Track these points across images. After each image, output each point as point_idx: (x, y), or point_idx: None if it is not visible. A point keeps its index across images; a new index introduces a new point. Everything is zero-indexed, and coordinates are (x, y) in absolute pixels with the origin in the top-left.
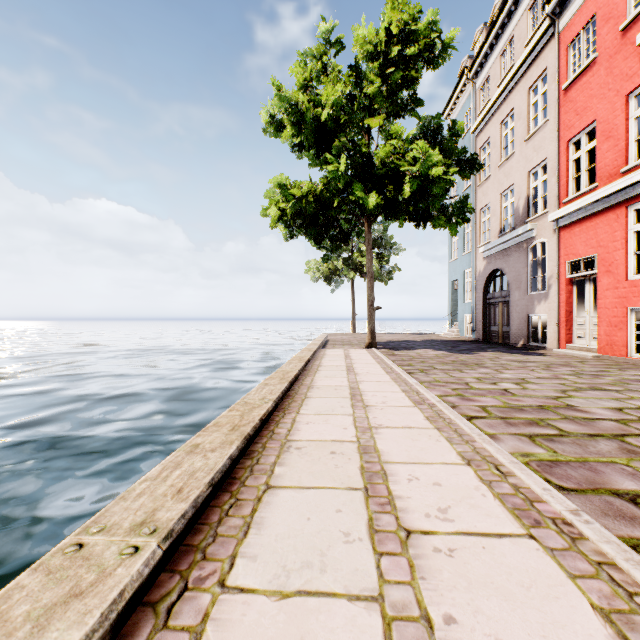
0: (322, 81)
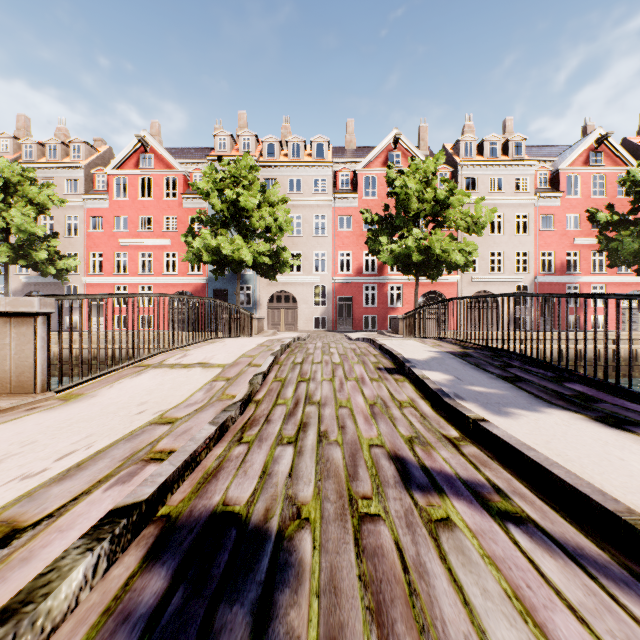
0: (14, 200)
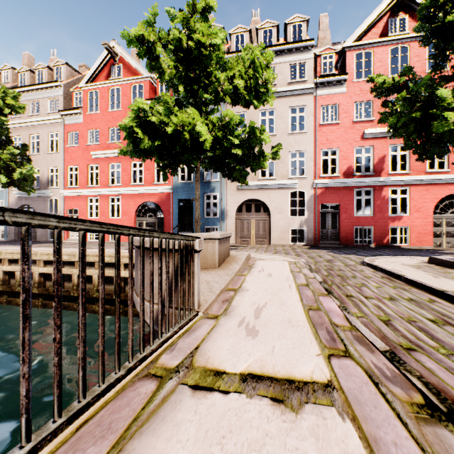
0: None
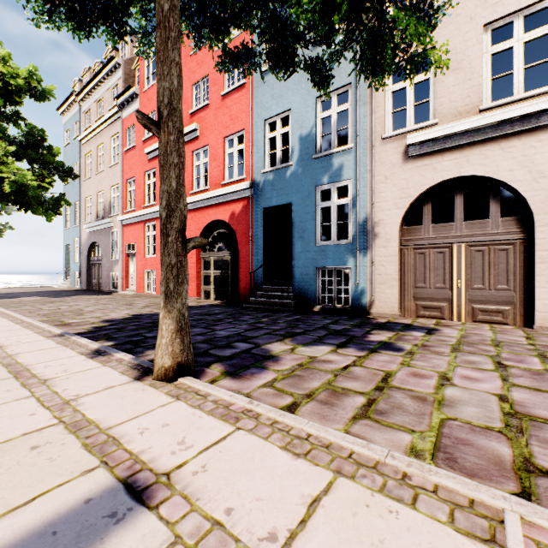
0: None
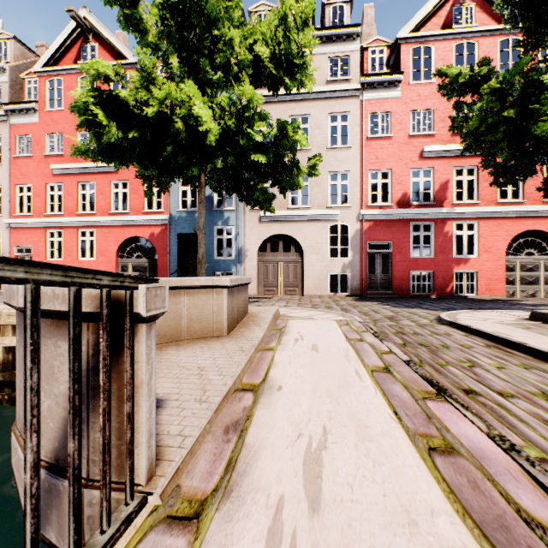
0: None
